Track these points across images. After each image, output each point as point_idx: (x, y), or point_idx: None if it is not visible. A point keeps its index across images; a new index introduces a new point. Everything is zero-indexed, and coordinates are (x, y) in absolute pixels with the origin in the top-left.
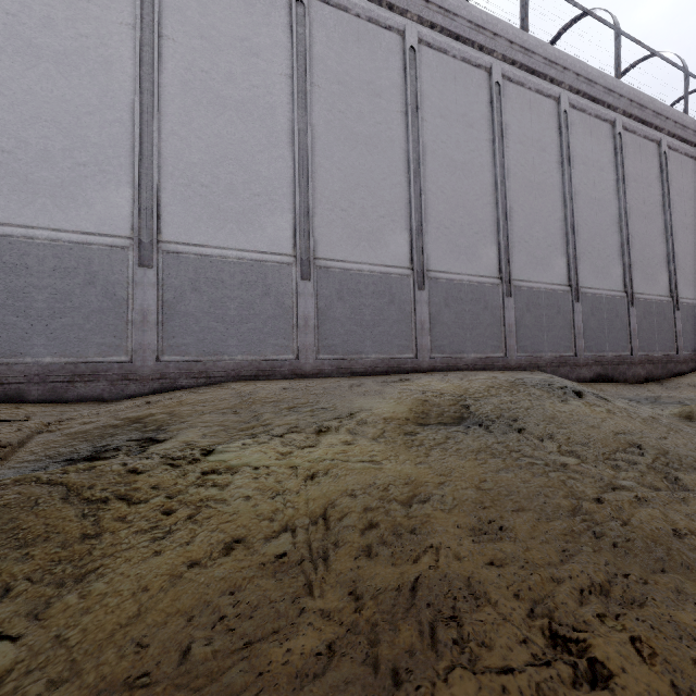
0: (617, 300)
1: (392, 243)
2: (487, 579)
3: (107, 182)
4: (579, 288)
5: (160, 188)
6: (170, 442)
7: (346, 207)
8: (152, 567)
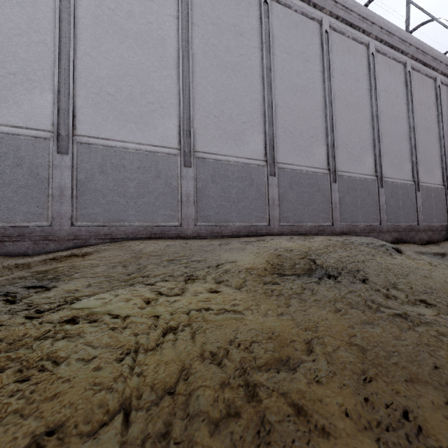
0: (408, 187)
1: (251, 142)
2: None
3: (32, 88)
4: (382, 178)
5: (75, 95)
6: (55, 291)
7: (218, 114)
8: None
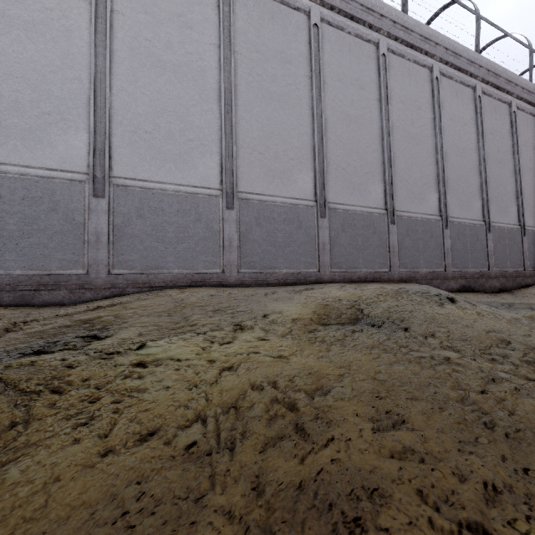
0: (477, 227)
1: (299, 180)
2: (389, 475)
3: (67, 128)
4: (447, 218)
5: (111, 134)
6: (110, 339)
7: (263, 151)
8: (68, 456)
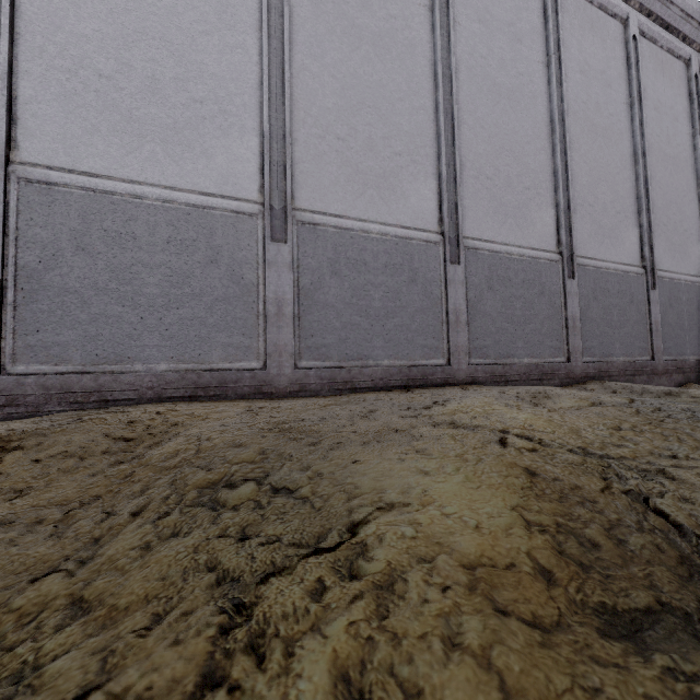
0: (697, 288)
1: (412, 193)
2: None
3: None
4: (655, 270)
5: (17, 70)
6: None
7: (344, 134)
8: None
